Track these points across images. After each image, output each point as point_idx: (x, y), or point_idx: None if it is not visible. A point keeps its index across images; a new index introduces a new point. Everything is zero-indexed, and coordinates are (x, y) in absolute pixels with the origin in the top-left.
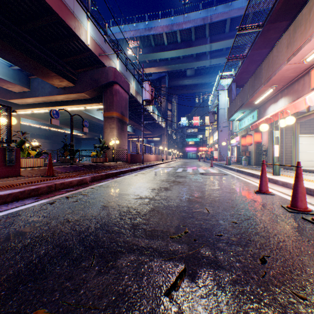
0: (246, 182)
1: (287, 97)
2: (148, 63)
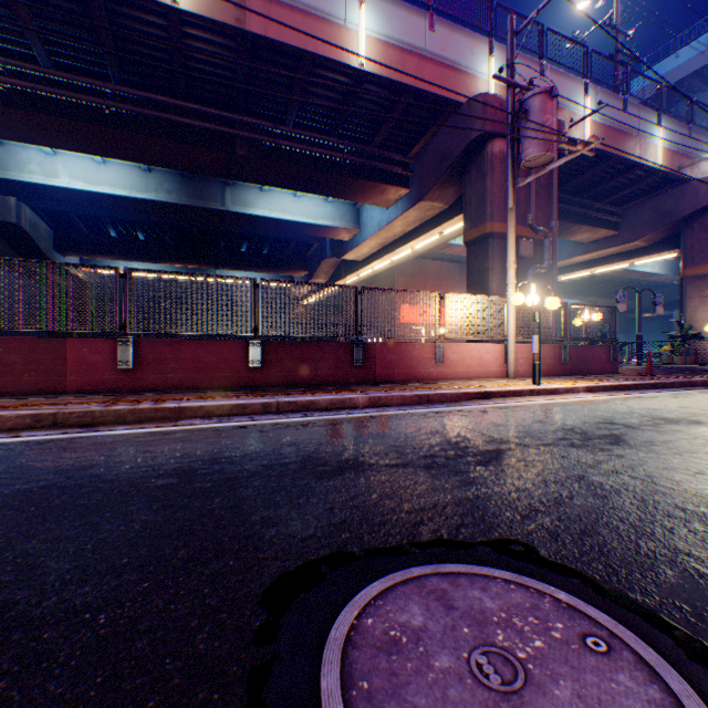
0: None
1: None
2: None
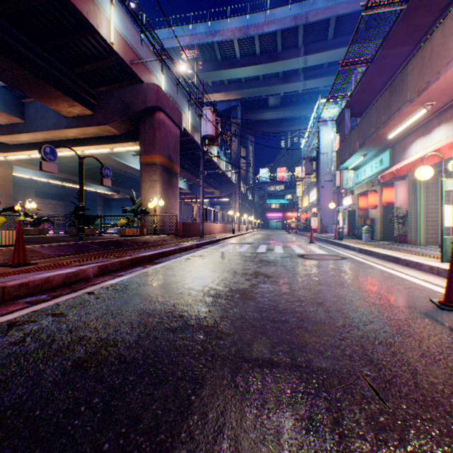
0: (392, 275)
1: (452, 123)
2: (212, 86)
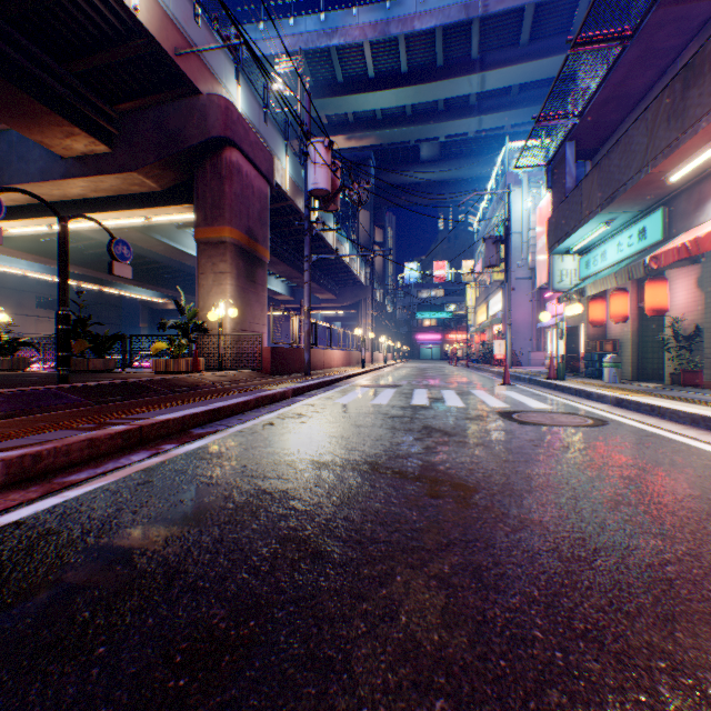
0: None
1: None
2: (328, 124)
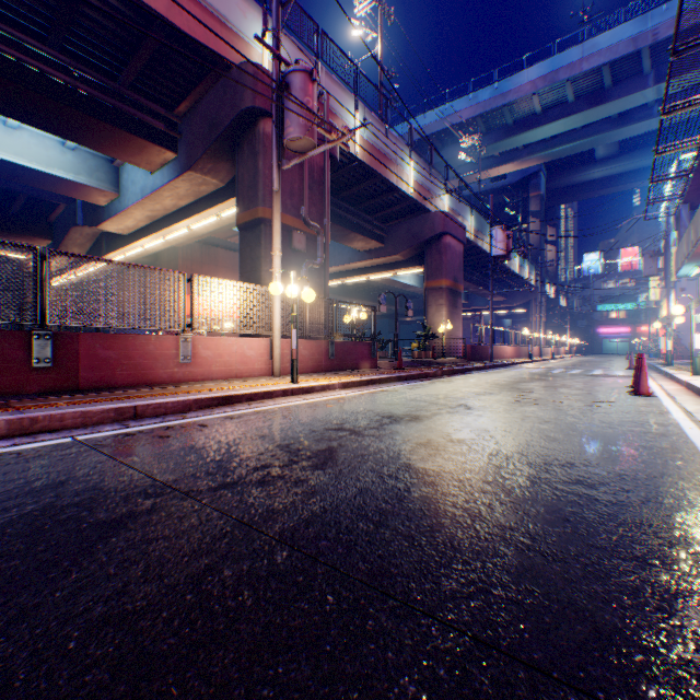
0: None
1: None
2: (498, 156)
